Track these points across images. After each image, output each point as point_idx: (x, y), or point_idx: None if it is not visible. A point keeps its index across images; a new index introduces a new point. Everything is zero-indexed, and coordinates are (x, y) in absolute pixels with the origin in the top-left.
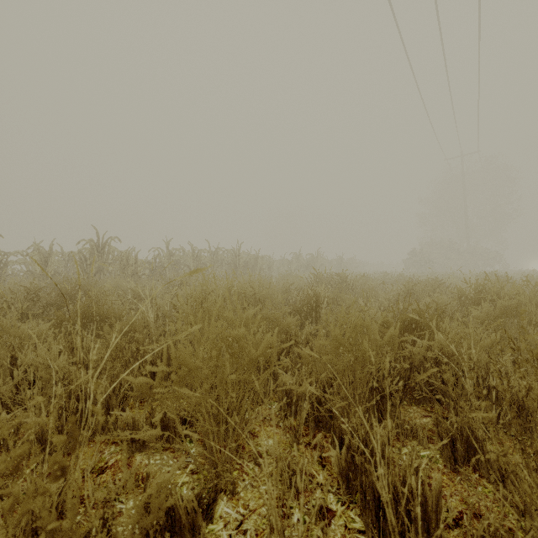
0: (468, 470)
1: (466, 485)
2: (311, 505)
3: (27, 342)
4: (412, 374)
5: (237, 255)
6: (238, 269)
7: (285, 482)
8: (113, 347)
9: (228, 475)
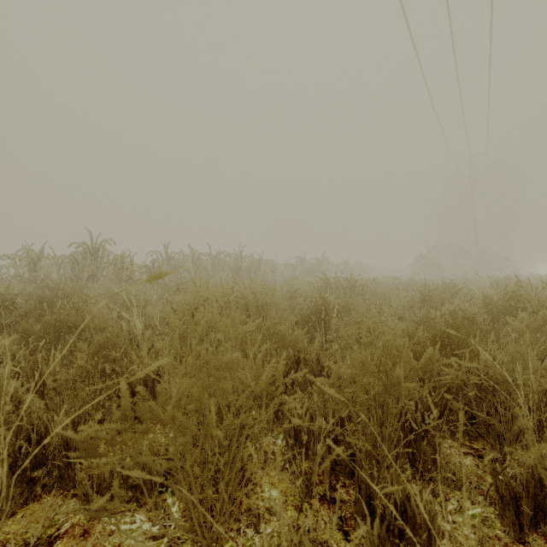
0: None
1: None
2: None
3: None
4: (449, 402)
5: (239, 259)
6: (240, 273)
7: None
8: (78, 371)
9: None
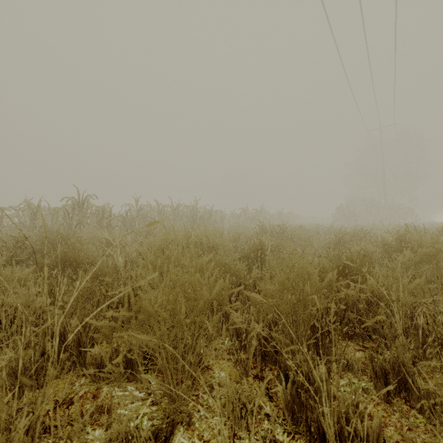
0: (401, 402)
1: (403, 420)
2: (260, 437)
3: (9, 285)
4: (346, 313)
5: (195, 210)
6: (195, 221)
7: (237, 422)
8: (85, 290)
9: (184, 408)
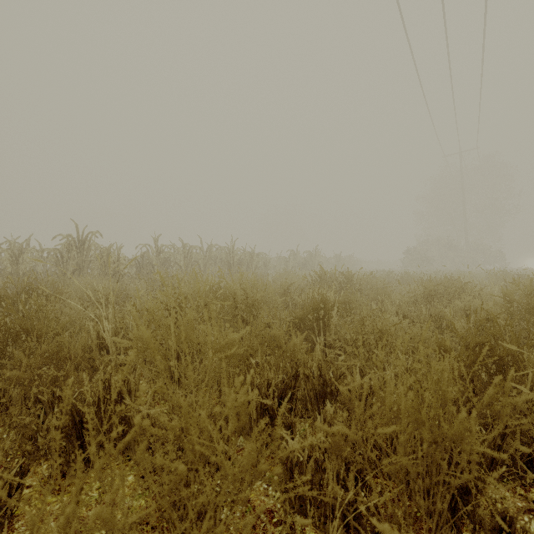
0: None
1: None
2: None
3: None
4: (504, 442)
5: (231, 253)
6: (232, 267)
7: None
8: None
9: None
